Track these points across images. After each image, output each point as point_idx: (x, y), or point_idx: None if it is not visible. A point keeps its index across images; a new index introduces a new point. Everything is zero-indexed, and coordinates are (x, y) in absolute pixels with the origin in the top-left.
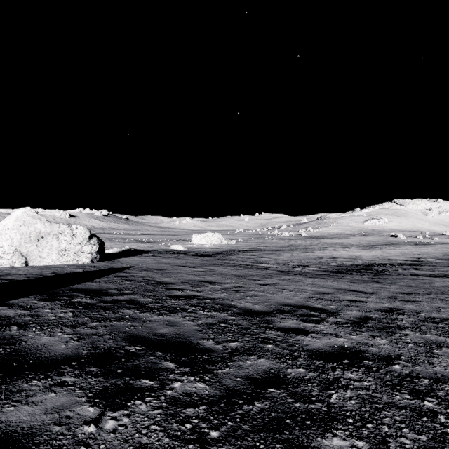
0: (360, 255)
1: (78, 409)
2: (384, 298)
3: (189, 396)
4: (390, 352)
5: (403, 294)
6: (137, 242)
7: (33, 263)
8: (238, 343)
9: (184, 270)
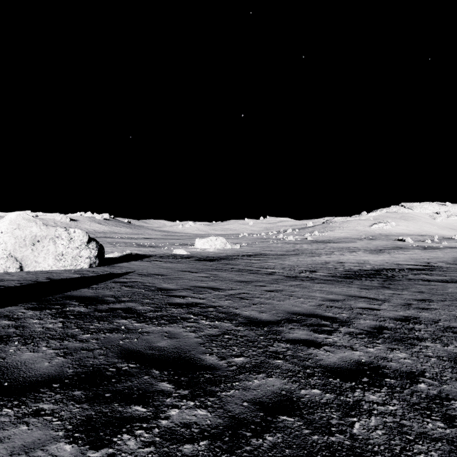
0: (368, 260)
1: (53, 447)
2: (397, 305)
3: (187, 428)
4: (412, 368)
5: (416, 301)
6: (138, 246)
7: (28, 268)
8: (244, 358)
9: (186, 275)
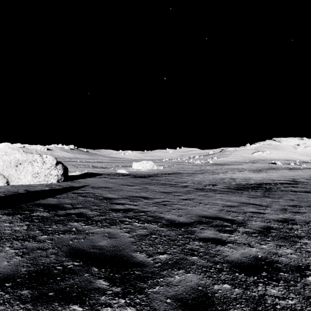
0: (251, 177)
1: None
2: (277, 210)
3: None
4: (298, 262)
5: (290, 206)
6: (93, 167)
7: (13, 183)
8: (167, 255)
9: (125, 188)
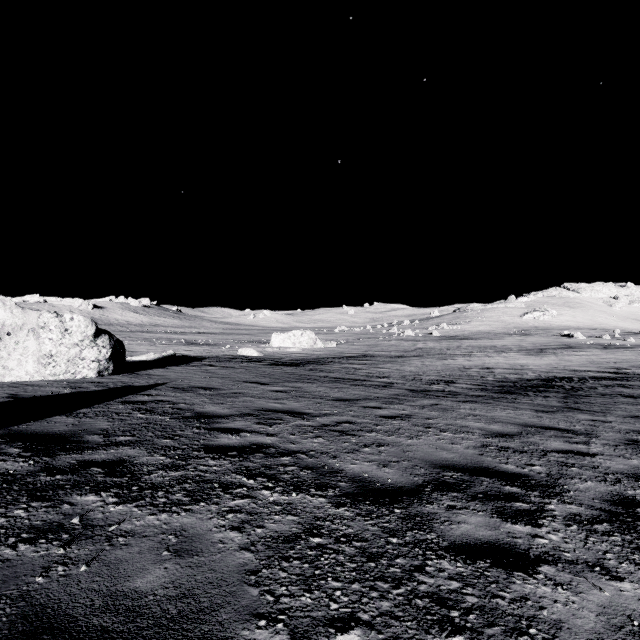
0: (526, 364)
1: None
2: (617, 445)
3: None
4: None
5: None
6: (188, 344)
7: None
8: (360, 634)
9: (251, 389)
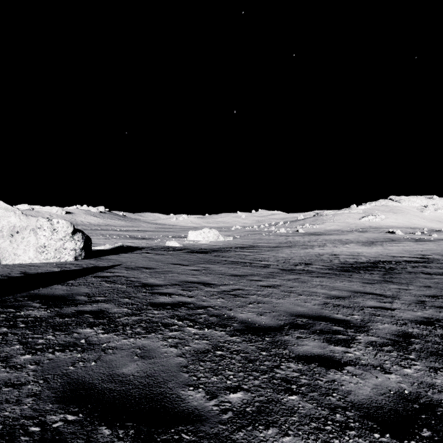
0: (361, 252)
1: None
2: (410, 303)
3: None
4: None
5: (428, 297)
6: (132, 238)
7: (6, 261)
8: (243, 393)
9: (176, 269)
